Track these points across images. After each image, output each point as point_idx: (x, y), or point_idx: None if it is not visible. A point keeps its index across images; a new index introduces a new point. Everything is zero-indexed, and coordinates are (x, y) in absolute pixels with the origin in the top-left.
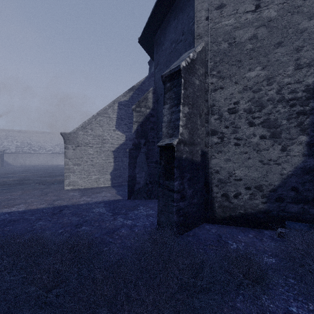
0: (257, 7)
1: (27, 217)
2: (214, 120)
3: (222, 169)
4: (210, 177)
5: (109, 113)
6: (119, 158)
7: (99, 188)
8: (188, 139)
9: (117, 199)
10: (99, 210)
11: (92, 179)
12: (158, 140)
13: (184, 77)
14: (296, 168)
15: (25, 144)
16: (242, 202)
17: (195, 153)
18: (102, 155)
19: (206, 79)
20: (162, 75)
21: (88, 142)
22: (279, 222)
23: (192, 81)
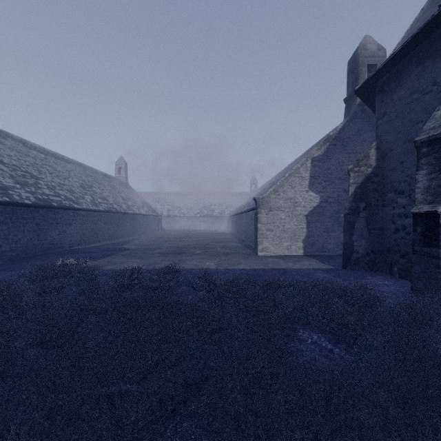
0: None
1: (262, 273)
2: None
3: None
4: None
5: (301, 172)
6: (313, 223)
7: (293, 256)
8: None
9: (329, 268)
10: (323, 275)
11: (284, 246)
12: (385, 203)
13: None
14: None
15: (175, 208)
16: None
17: None
18: (294, 220)
19: None
20: (416, 141)
21: (279, 206)
22: None
23: None
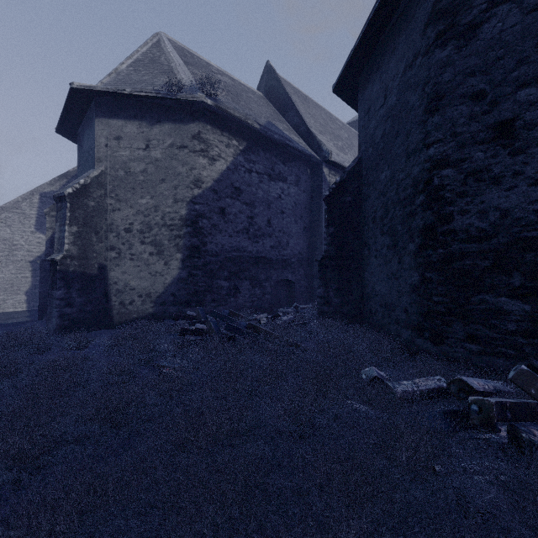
0: (147, 146)
1: None
2: (113, 238)
3: (119, 280)
4: (109, 288)
5: (24, 207)
6: None
7: (3, 313)
8: (78, 254)
9: (22, 321)
10: None
11: None
12: None
13: (71, 202)
14: (174, 278)
15: None
16: (136, 308)
17: (88, 266)
18: (10, 267)
19: (106, 200)
20: (54, 195)
21: None
22: (163, 321)
23: (84, 203)
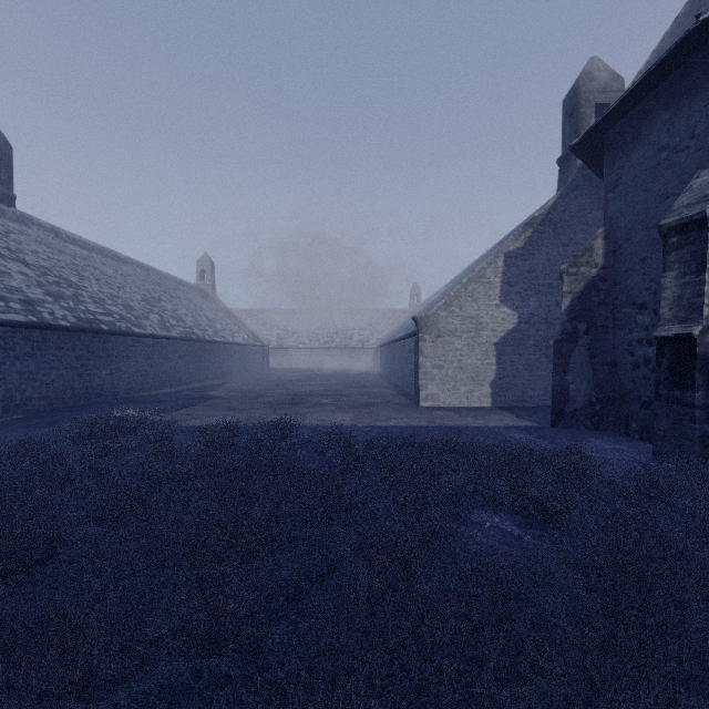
0: None
1: (425, 433)
2: None
3: None
4: None
5: (488, 275)
6: (507, 356)
7: (475, 409)
8: None
9: (530, 425)
10: (519, 436)
11: (461, 392)
12: (618, 323)
13: None
14: None
15: (289, 334)
16: None
17: None
18: (476, 351)
19: None
20: (661, 226)
21: (453, 329)
22: None
23: None
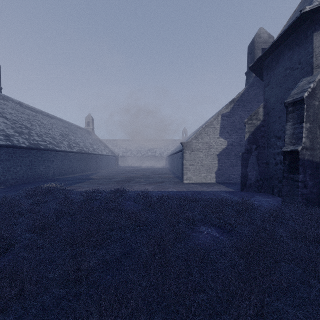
0: None
1: (184, 194)
2: None
3: None
4: None
5: (214, 124)
6: (222, 160)
7: (208, 183)
8: (309, 145)
9: (231, 190)
10: (226, 195)
11: (202, 176)
12: (269, 145)
13: (306, 103)
14: None
15: (127, 150)
16: None
17: (314, 155)
18: (209, 158)
19: None
20: (285, 102)
21: (199, 148)
22: None
23: (312, 103)
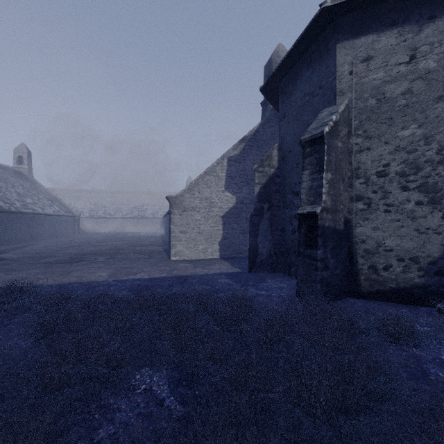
0: (412, 58)
1: (158, 283)
2: (359, 185)
3: (368, 238)
4: (354, 247)
5: (218, 171)
6: (229, 224)
7: (208, 260)
8: (331, 206)
9: (236, 271)
10: (224, 281)
11: (199, 249)
12: (285, 204)
13: (327, 143)
14: None
15: (99, 207)
16: (393, 276)
17: (337, 221)
18: (210, 221)
19: (349, 139)
20: (301, 140)
21: (194, 206)
22: (440, 299)
23: (335, 144)
